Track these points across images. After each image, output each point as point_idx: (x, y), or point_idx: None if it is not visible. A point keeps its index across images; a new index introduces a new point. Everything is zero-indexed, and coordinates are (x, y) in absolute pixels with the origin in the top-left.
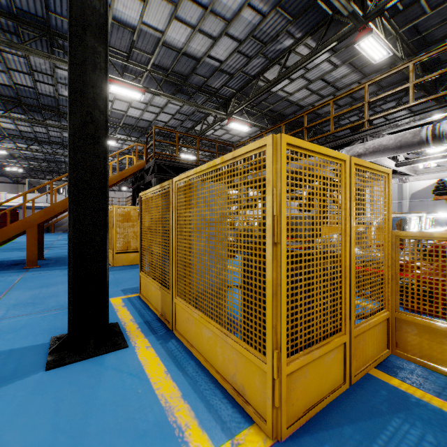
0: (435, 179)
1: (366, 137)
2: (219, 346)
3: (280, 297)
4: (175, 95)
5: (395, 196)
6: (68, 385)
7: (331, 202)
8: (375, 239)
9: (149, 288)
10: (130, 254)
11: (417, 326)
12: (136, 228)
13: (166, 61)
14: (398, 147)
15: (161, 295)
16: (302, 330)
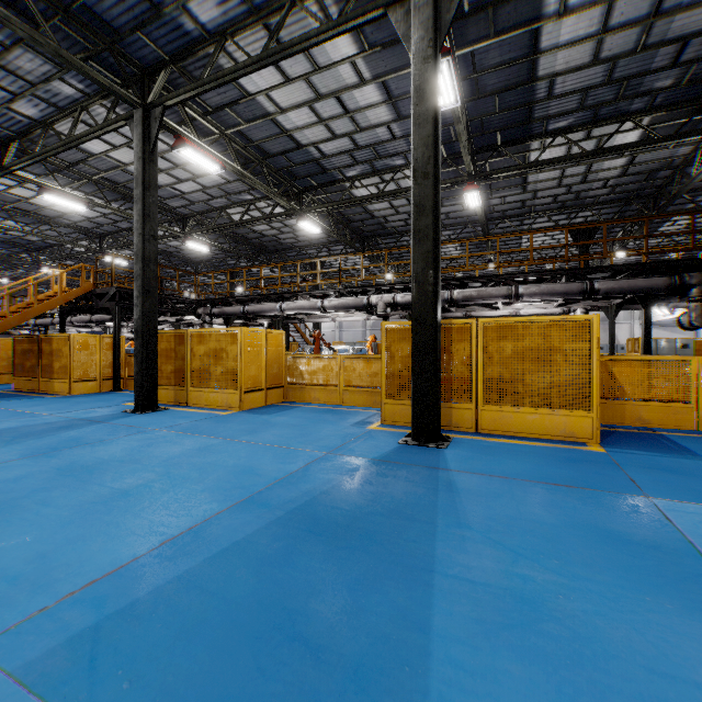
0: None
1: (298, 296)
2: (220, 396)
3: (242, 372)
4: (118, 200)
5: (360, 324)
6: (160, 414)
7: (295, 330)
8: (278, 358)
9: (159, 392)
10: (89, 383)
11: (292, 388)
12: (95, 356)
13: (119, 178)
14: (310, 308)
15: (175, 392)
16: (249, 383)
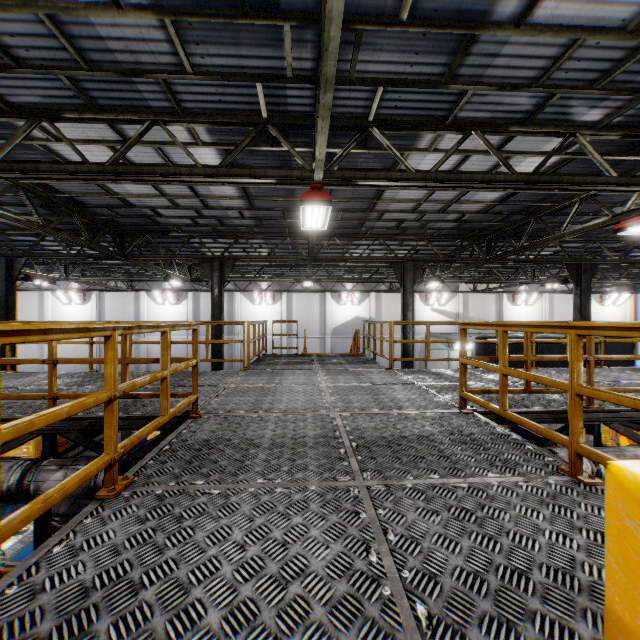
0: (355, 314)
1: None
2: None
3: None
4: None
5: (317, 330)
6: None
7: None
8: None
9: None
10: None
11: None
12: None
13: None
14: None
15: None
16: None
